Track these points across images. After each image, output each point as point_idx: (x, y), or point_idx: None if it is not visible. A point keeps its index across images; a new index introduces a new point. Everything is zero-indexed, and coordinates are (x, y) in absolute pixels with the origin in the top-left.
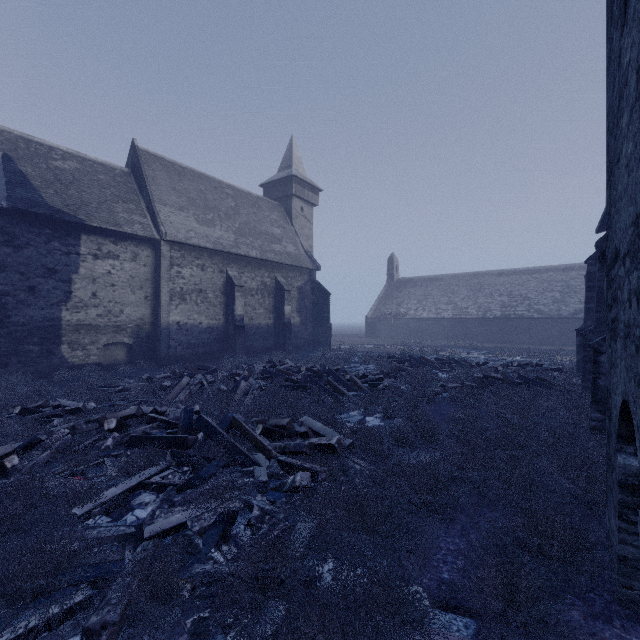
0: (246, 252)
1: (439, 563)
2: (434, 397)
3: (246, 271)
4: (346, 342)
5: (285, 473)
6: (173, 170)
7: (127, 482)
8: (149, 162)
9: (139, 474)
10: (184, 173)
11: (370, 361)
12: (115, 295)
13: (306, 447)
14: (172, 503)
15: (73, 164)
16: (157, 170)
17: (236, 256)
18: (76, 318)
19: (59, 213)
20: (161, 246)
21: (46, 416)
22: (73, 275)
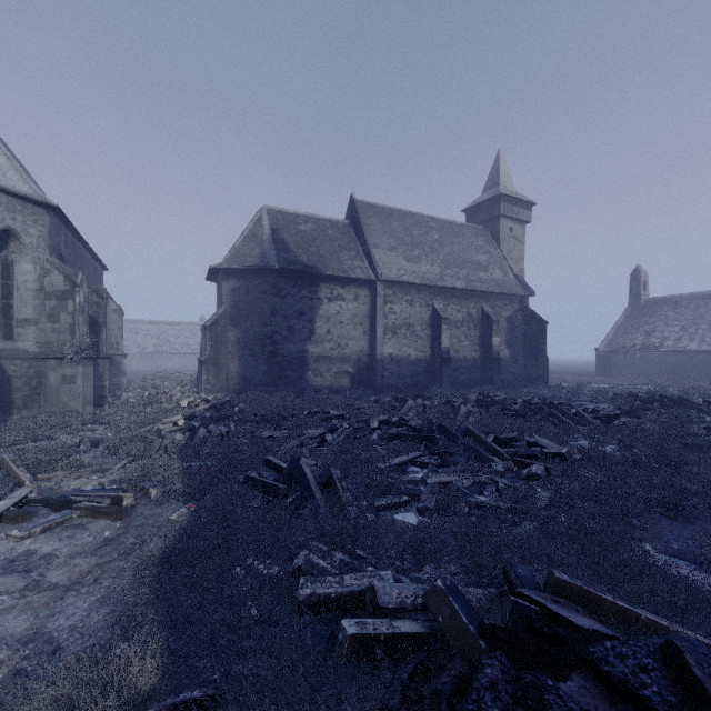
0: (451, 284)
1: (670, 540)
2: (691, 437)
3: (451, 303)
4: (567, 380)
5: (519, 470)
6: (383, 214)
7: (401, 458)
8: (364, 211)
9: (406, 455)
10: (392, 215)
11: (602, 400)
12: (342, 331)
13: (537, 452)
14: (436, 472)
15: (311, 225)
16: (370, 217)
17: (441, 289)
18: (316, 351)
19: (307, 268)
20: (377, 286)
21: (324, 418)
22: (315, 316)
